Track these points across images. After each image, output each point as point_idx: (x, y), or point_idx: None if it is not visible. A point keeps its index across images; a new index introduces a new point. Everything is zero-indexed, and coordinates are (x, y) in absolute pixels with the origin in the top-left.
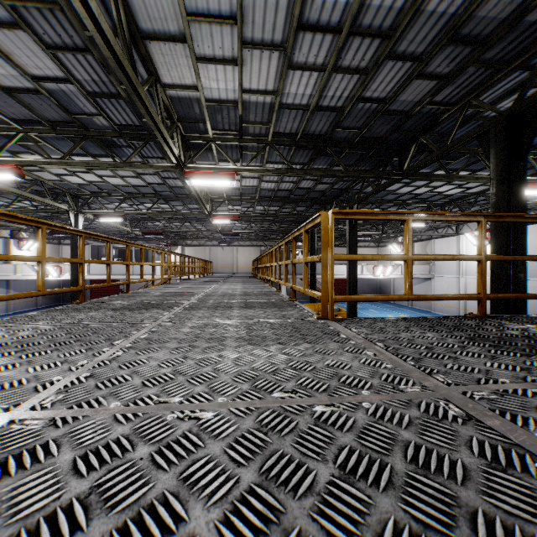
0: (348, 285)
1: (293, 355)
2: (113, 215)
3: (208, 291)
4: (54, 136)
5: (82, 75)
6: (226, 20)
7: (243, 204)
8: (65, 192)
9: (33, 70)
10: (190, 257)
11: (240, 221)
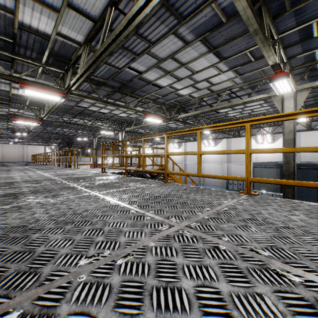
0: None
1: None
2: None
3: (96, 195)
4: (291, 17)
5: (163, 28)
6: (30, 0)
7: None
8: None
9: (179, 44)
10: None
11: None
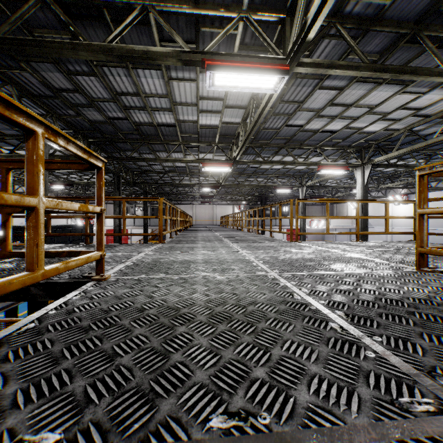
0: None
1: (174, 258)
2: None
3: None
4: None
5: None
6: None
7: None
8: None
9: None
10: None
11: None
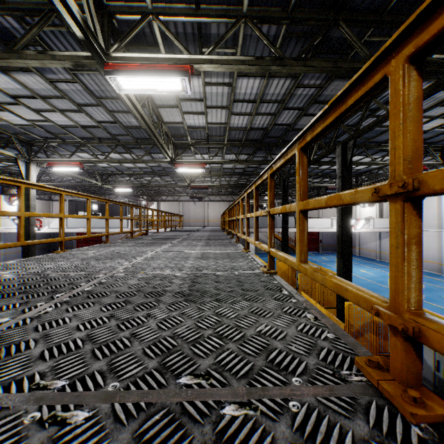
0: (340, 243)
1: None
2: (68, 163)
3: (124, 268)
4: None
5: None
6: None
7: (211, 152)
8: (11, 137)
9: None
10: (148, 209)
11: (209, 174)
